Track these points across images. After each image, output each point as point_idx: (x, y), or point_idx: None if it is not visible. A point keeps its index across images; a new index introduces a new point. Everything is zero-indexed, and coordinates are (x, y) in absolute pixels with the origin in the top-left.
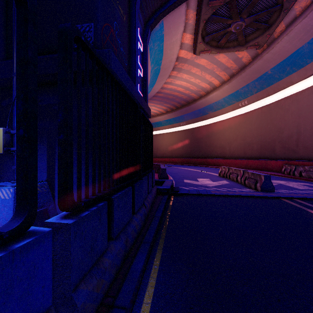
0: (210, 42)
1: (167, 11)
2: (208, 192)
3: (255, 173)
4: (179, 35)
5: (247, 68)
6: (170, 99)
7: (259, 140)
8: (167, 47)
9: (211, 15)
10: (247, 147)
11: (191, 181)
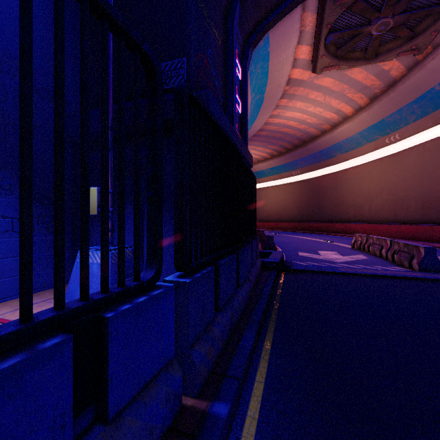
0: (337, 53)
1: (274, 20)
2: (334, 270)
3: (409, 244)
4: (291, 50)
5: (399, 84)
6: (278, 138)
7: (420, 194)
8: (273, 67)
9: (339, 16)
10: (399, 205)
11: (309, 254)
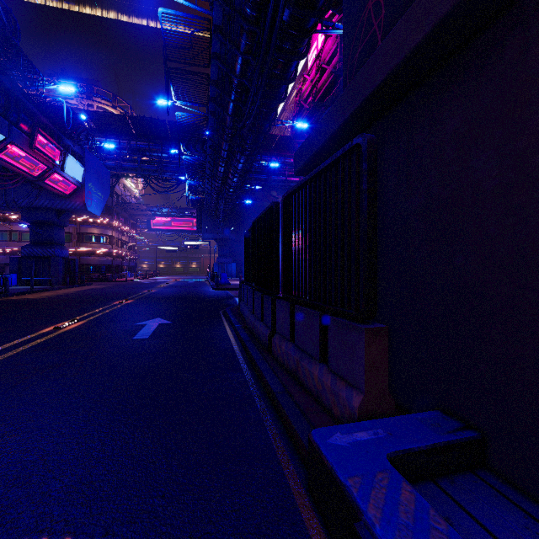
0: None
1: None
2: None
3: None
4: None
5: None
6: None
7: None
8: None
9: None
10: None
11: None
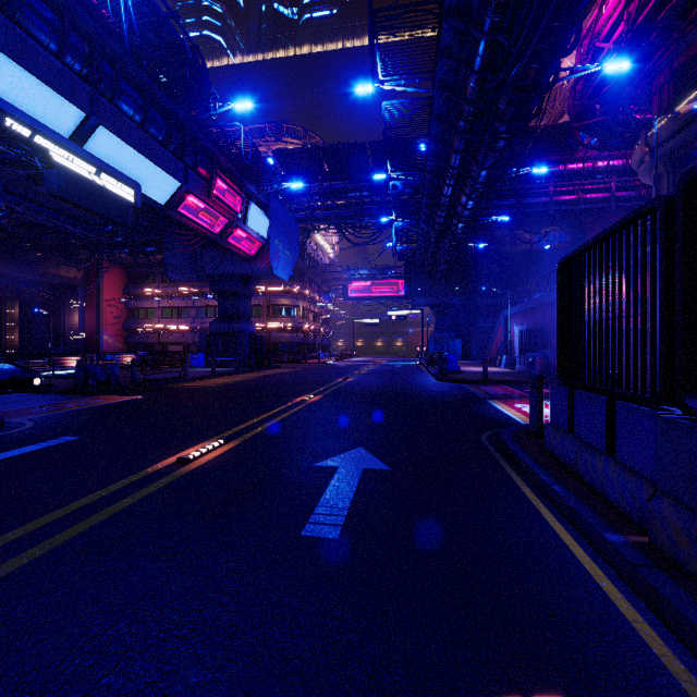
0: None
1: None
2: None
3: None
4: None
5: None
6: None
7: None
8: None
9: None
10: None
11: None
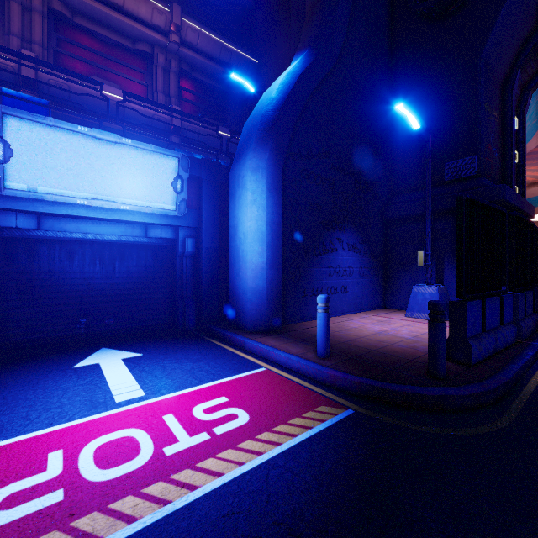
0: None
1: None
2: None
3: None
4: None
5: None
6: None
7: None
8: None
9: None
10: None
11: None
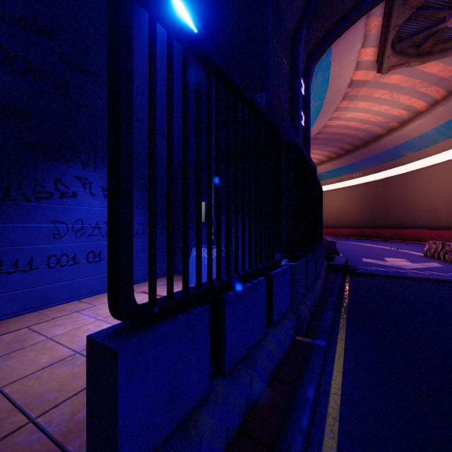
0: (406, 50)
1: (337, 34)
2: (402, 274)
3: None
4: (354, 55)
5: None
6: (336, 140)
7: None
8: (334, 74)
9: (409, 16)
10: None
11: (374, 261)
